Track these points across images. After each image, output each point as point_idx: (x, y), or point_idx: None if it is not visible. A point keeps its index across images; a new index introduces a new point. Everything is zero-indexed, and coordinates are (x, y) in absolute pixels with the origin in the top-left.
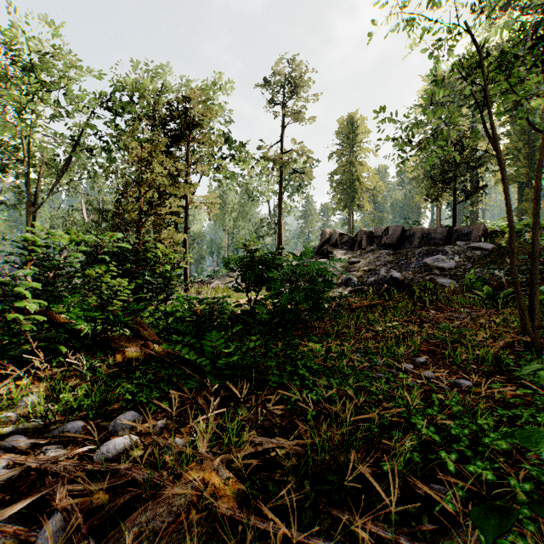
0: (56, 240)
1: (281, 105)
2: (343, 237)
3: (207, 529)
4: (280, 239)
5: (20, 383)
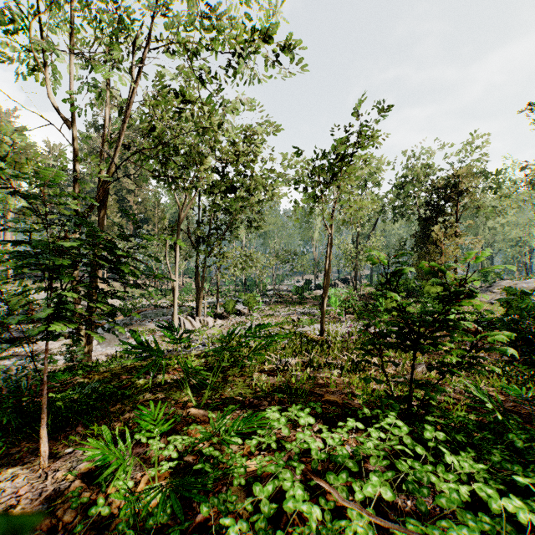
0: None
1: None
2: None
3: None
4: None
5: (445, 333)
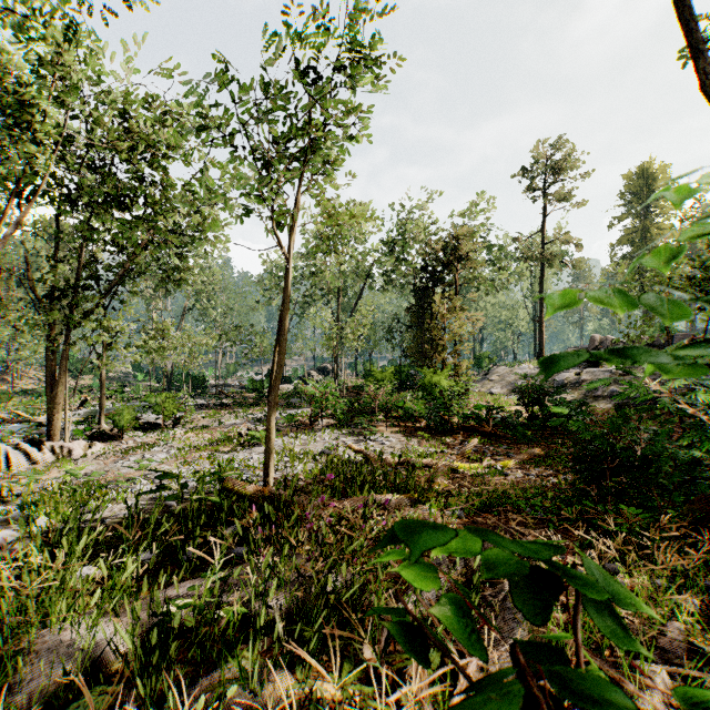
0: (455, 388)
1: (542, 193)
2: (617, 344)
3: (540, 454)
4: (541, 338)
5: (455, 437)
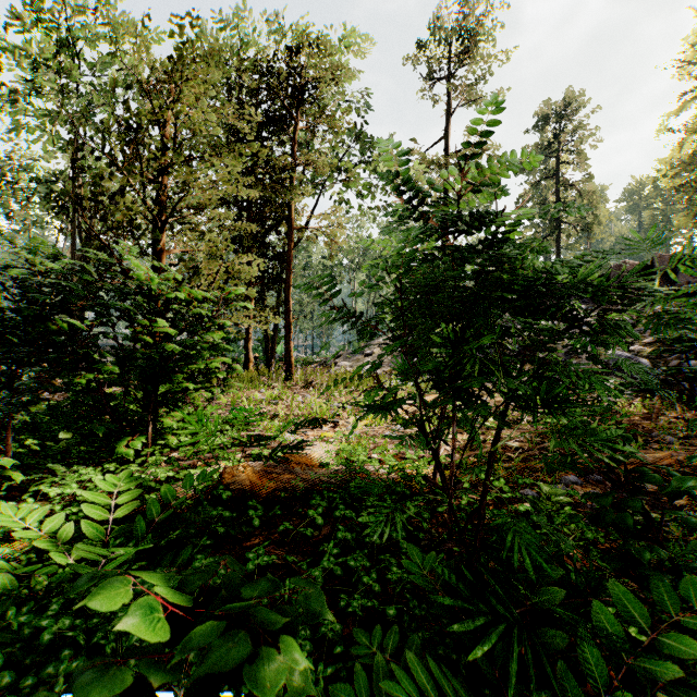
0: None
1: (447, 79)
2: None
3: None
4: None
5: None
